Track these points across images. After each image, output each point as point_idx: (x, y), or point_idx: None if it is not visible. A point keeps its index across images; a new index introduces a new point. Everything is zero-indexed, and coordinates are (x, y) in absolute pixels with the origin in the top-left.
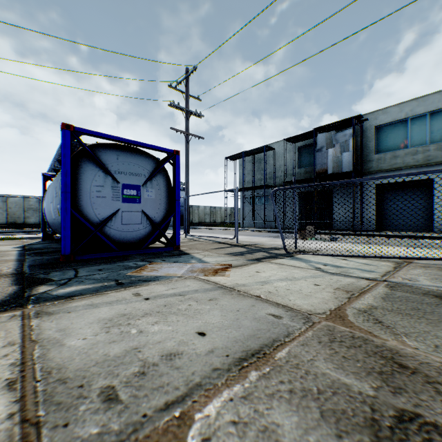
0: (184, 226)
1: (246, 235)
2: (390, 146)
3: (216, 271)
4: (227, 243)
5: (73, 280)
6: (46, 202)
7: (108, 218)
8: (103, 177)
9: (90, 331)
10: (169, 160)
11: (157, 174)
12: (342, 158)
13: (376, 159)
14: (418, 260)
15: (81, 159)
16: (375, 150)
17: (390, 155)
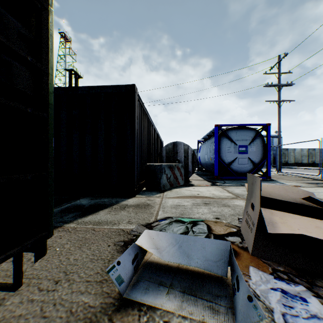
0: (276, 166)
1: None
2: None
3: None
4: (310, 178)
5: (225, 183)
6: (200, 153)
7: (232, 161)
8: (230, 143)
9: (239, 191)
10: (263, 129)
11: (256, 138)
12: None
13: None
14: None
15: (221, 137)
16: None
17: None
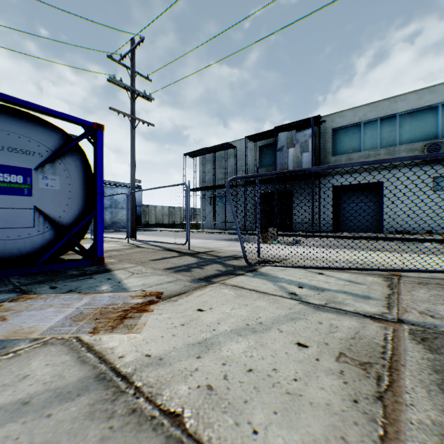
0: (127, 229)
1: (204, 238)
2: (346, 149)
3: (128, 311)
4: (176, 250)
5: None
6: None
7: None
8: None
9: None
10: (86, 136)
11: (65, 154)
12: (303, 158)
13: (333, 161)
14: (407, 272)
15: None
16: (332, 153)
17: (346, 158)
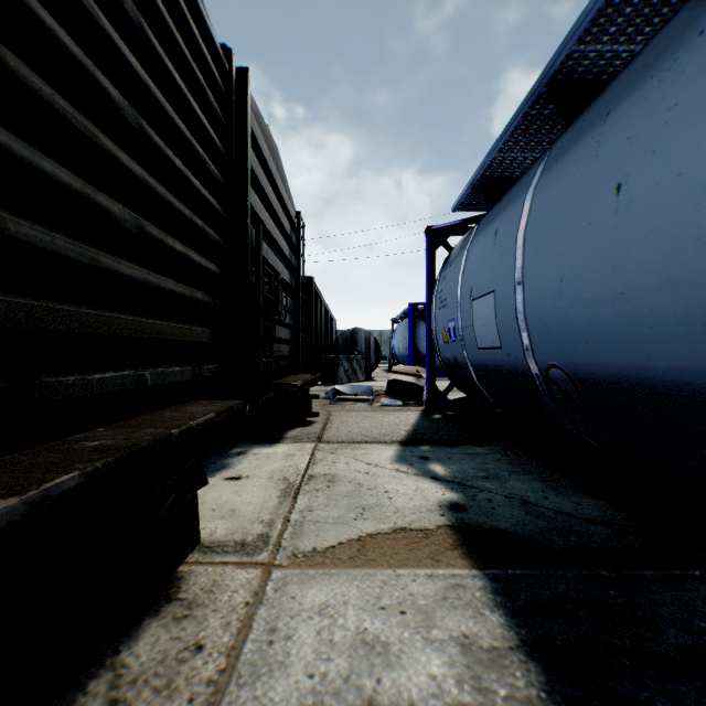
0: None
1: None
2: None
3: None
4: None
5: None
6: (395, 341)
7: None
8: None
9: None
10: None
11: None
12: None
13: None
14: None
15: (417, 319)
16: None
17: None
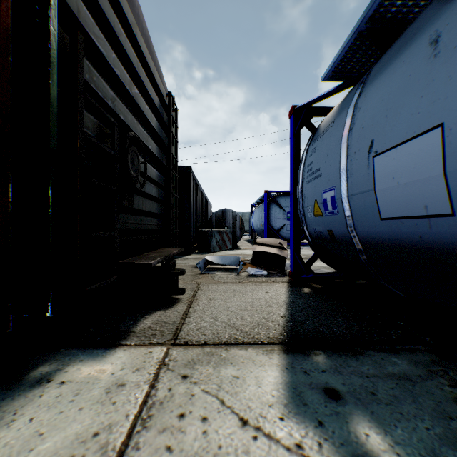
0: None
1: None
2: None
3: None
4: None
5: None
6: (254, 219)
7: (281, 228)
8: (279, 209)
9: None
10: None
11: None
12: None
13: None
14: None
15: (271, 203)
16: None
17: None
